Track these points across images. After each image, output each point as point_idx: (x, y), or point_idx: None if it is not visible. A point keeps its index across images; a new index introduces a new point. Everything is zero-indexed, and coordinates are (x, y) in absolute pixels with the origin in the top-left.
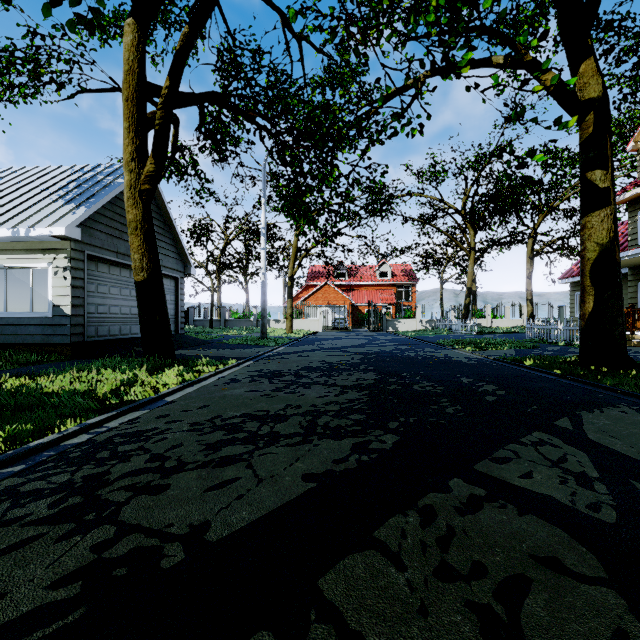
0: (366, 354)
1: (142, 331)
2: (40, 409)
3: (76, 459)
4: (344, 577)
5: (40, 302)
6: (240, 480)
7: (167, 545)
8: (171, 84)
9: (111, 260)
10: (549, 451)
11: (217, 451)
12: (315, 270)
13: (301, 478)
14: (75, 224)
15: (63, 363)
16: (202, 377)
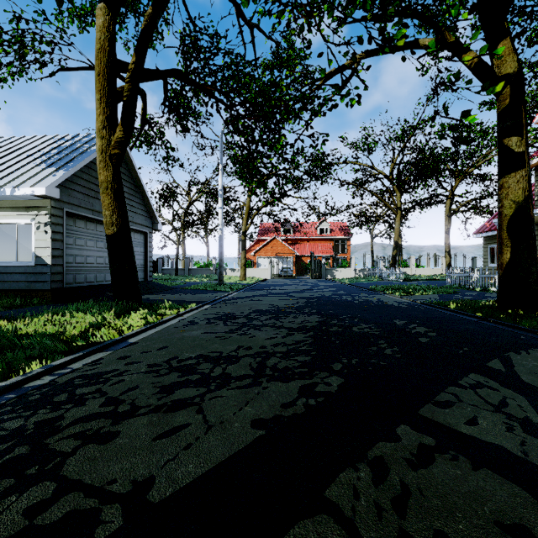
0: (309, 298)
1: (112, 278)
2: (9, 351)
3: (34, 402)
4: None
5: (24, 253)
6: (189, 427)
7: (106, 507)
8: (137, 60)
9: (87, 217)
10: (488, 394)
11: (170, 394)
12: (265, 227)
13: (250, 424)
14: (54, 185)
15: (43, 307)
16: (164, 319)
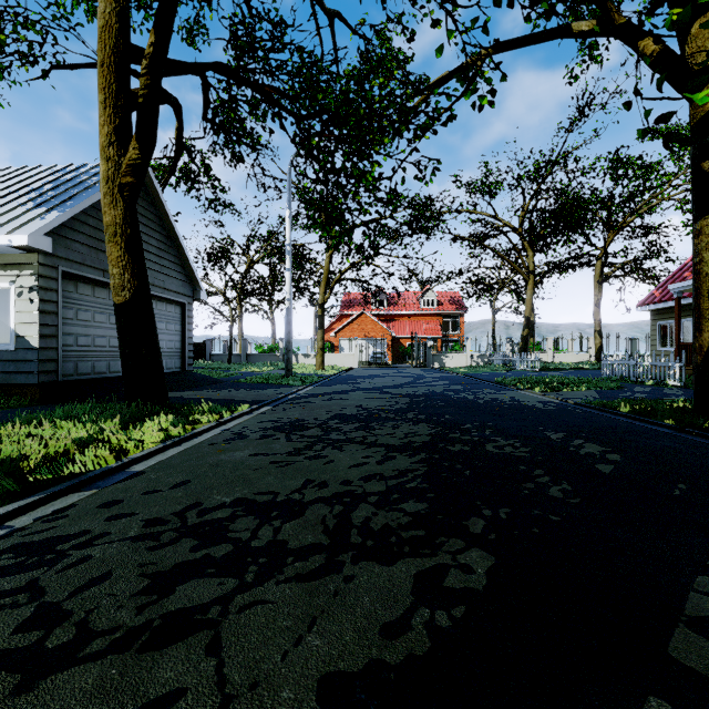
0: (413, 396)
1: (124, 368)
2: None
3: None
4: None
5: (0, 331)
6: (182, 701)
7: None
8: (157, 40)
9: (96, 280)
10: None
11: (165, 596)
12: (350, 298)
13: (315, 693)
14: (43, 231)
15: (22, 410)
16: (196, 431)
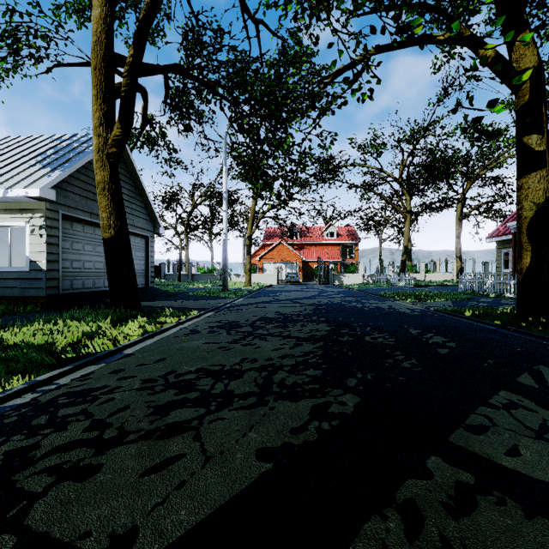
0: (317, 305)
1: (110, 284)
2: None
3: (8, 426)
4: None
5: (18, 258)
6: (184, 458)
7: None
8: (135, 52)
9: (85, 220)
10: (525, 416)
11: (164, 416)
12: (271, 231)
13: (255, 455)
14: (49, 186)
15: (36, 314)
16: (164, 328)
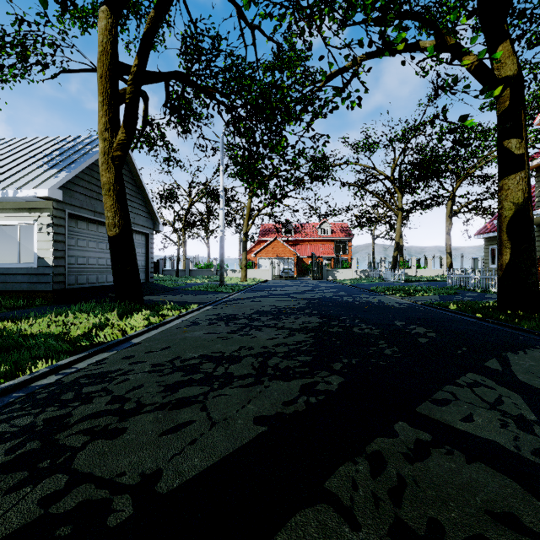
0: (310, 299)
1: (114, 280)
2: (15, 351)
3: (42, 401)
4: (296, 538)
5: (27, 254)
6: (194, 423)
7: (116, 498)
8: (139, 63)
9: (89, 218)
10: (485, 393)
11: (174, 392)
12: (266, 228)
13: (252, 421)
14: (57, 186)
15: (45, 308)
16: (166, 320)
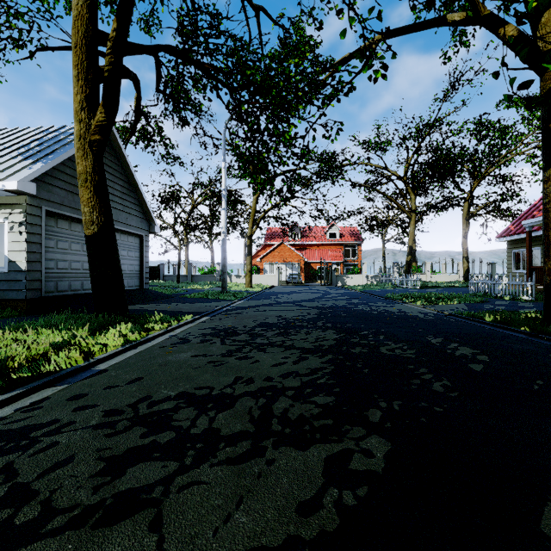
0: (321, 308)
1: (93, 287)
2: None
3: None
4: None
5: None
6: None
7: None
8: (119, 26)
9: (72, 217)
10: None
11: (117, 477)
12: (272, 231)
13: None
14: (29, 179)
15: (12, 319)
16: (150, 336)
